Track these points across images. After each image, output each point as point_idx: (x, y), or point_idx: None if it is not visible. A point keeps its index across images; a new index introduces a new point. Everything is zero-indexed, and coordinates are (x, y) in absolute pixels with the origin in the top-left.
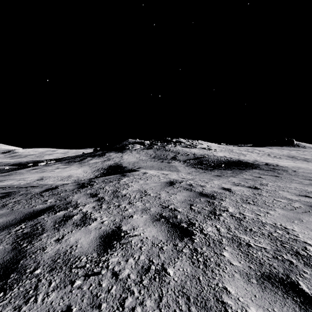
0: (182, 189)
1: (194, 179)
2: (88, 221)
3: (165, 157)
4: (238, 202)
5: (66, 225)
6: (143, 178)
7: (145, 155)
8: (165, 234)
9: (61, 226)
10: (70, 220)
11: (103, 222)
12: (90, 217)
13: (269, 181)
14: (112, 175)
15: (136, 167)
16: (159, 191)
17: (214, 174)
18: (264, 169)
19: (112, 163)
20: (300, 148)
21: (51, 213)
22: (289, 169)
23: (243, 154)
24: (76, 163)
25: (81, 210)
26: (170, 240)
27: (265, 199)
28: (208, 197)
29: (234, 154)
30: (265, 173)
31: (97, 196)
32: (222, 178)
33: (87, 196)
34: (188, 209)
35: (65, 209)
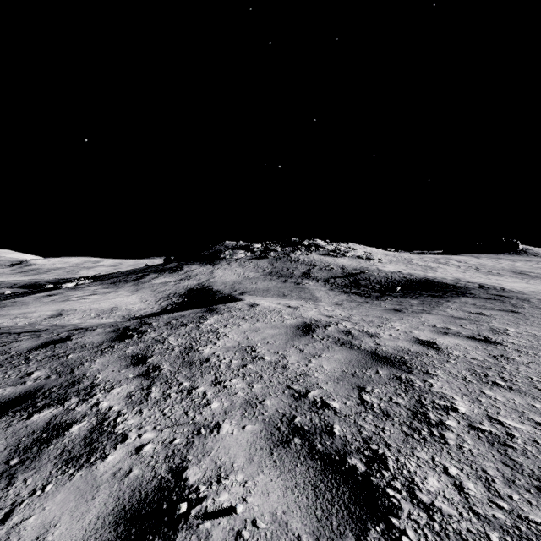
0: (331, 343)
1: (350, 317)
2: (103, 444)
3: (289, 273)
4: (469, 380)
5: (40, 459)
6: (249, 316)
7: (253, 269)
8: (309, 507)
9: (24, 464)
10: (58, 439)
11: (140, 447)
12: (114, 428)
13: (506, 323)
14: (193, 306)
15: (237, 292)
16: (282, 348)
17: (386, 307)
18: (482, 296)
19: (195, 283)
20: (530, 257)
21: (19, 415)
22: (530, 297)
23: (430, 267)
24: (128, 284)
25: (97, 406)
26: (327, 535)
27: (528, 373)
28: (395, 365)
29: (415, 267)
30: (488, 306)
31: (146, 363)
32: (406, 316)
33: (125, 362)
34: (356, 402)
35: (58, 403)
